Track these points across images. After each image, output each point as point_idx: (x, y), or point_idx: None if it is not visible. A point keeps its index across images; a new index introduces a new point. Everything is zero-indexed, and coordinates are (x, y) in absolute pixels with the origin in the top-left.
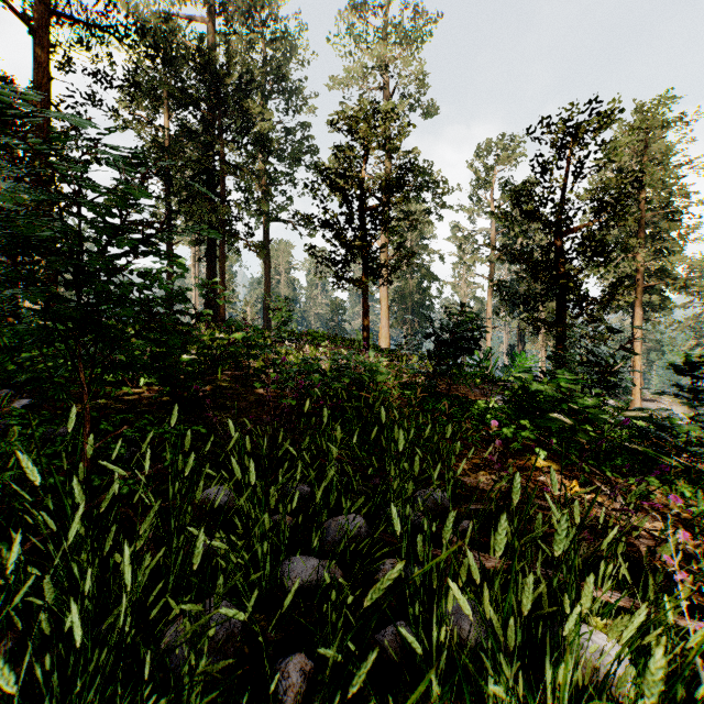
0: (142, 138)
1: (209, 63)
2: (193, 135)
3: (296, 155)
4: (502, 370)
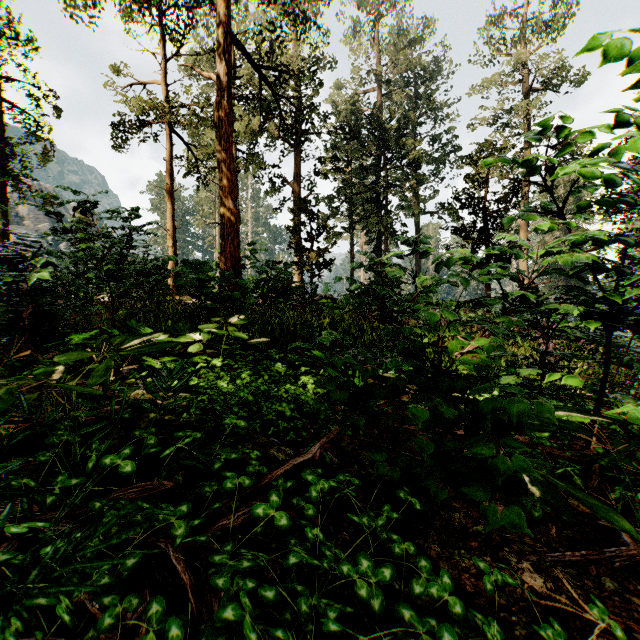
0: (336, 179)
1: (378, 123)
2: (367, 170)
3: (441, 159)
4: None
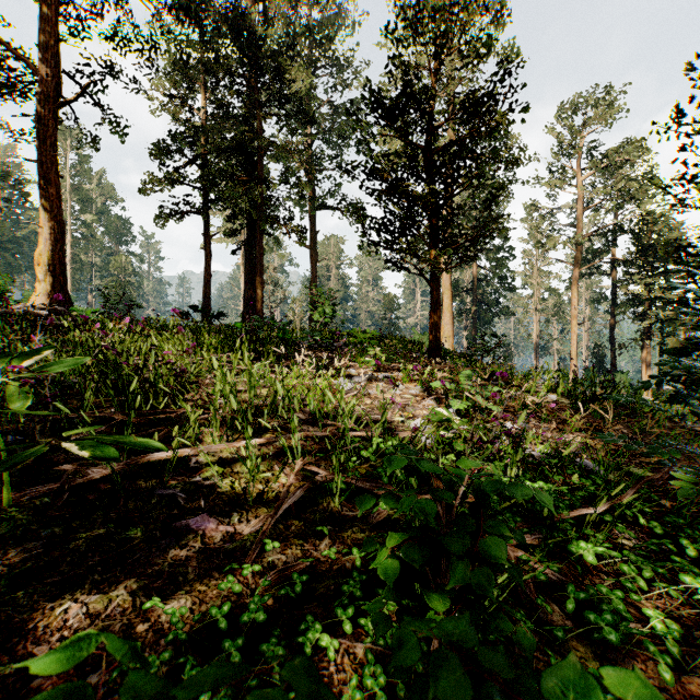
0: (177, 121)
1: (242, 20)
2: (229, 113)
3: (344, 133)
4: (586, 373)
